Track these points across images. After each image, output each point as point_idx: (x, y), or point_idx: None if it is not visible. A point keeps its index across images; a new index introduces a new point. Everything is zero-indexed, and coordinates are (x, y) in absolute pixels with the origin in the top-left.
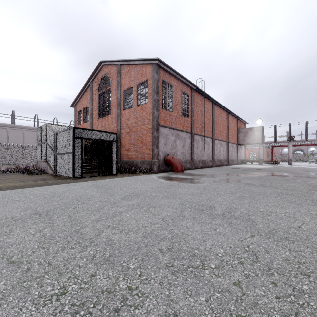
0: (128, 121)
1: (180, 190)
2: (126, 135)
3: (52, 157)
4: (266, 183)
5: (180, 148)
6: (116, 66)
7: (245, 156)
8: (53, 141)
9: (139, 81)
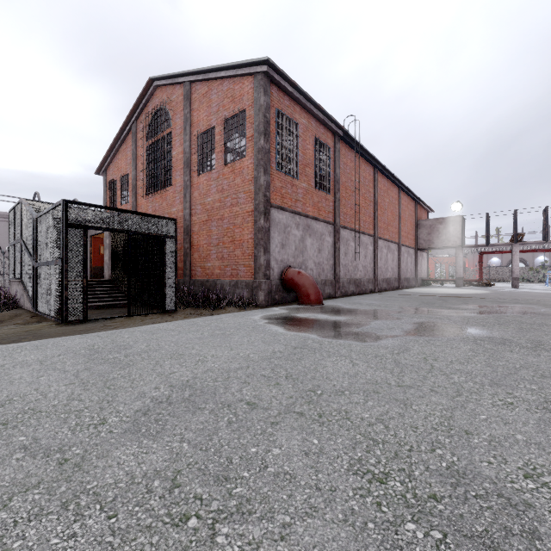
0: (204, 198)
1: (332, 372)
2: (201, 227)
3: (31, 273)
4: (540, 338)
5: (312, 254)
6: (182, 85)
7: (428, 271)
8: (32, 236)
9: (228, 114)
